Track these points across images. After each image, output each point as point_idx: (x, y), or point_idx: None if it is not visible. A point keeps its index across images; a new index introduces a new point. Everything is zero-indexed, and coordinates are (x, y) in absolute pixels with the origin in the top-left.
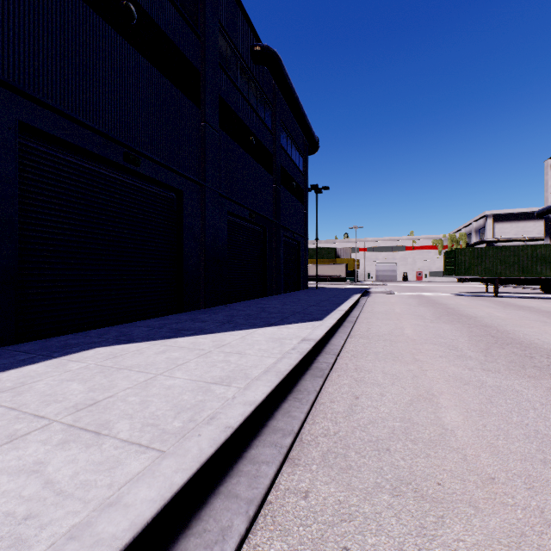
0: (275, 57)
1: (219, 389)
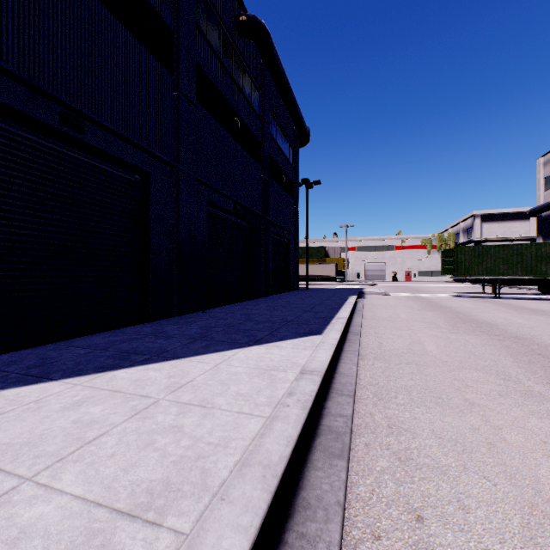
0: (263, 29)
1: (131, 544)
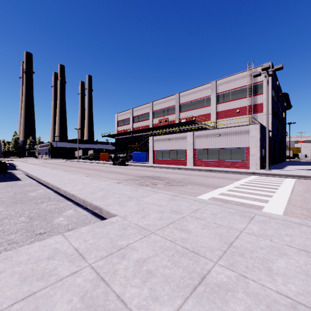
0: (287, 95)
1: None
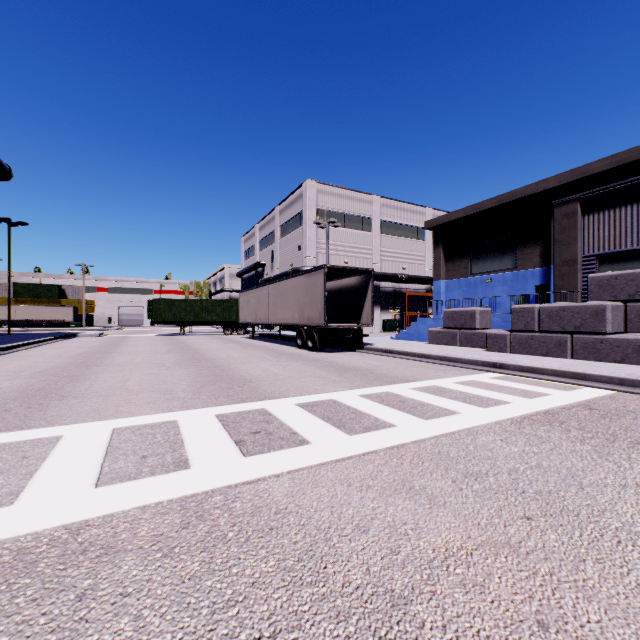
0: None
1: None
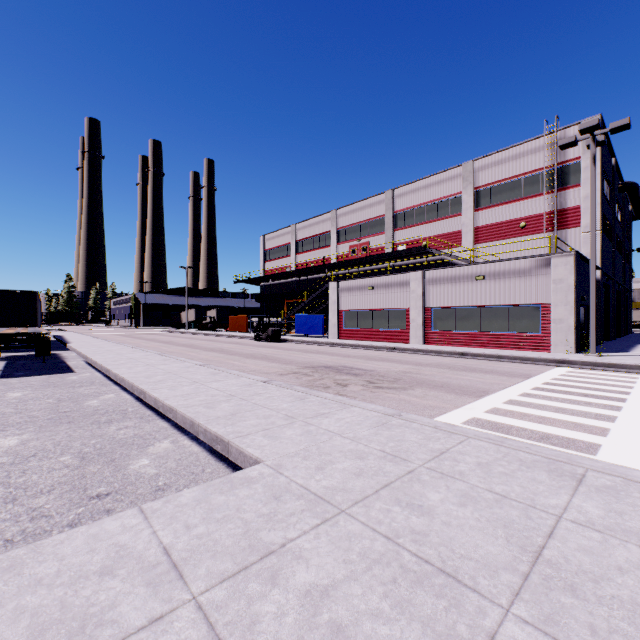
0: (636, 187)
1: None
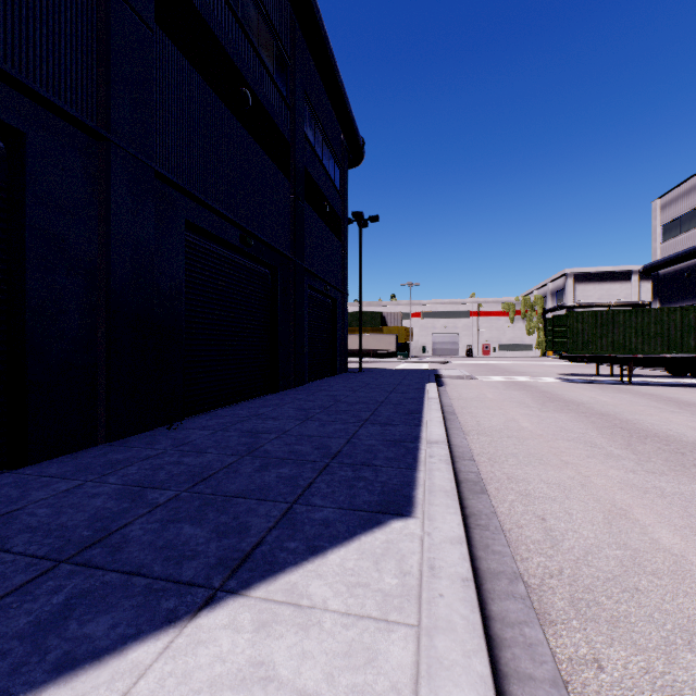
0: None
1: None
